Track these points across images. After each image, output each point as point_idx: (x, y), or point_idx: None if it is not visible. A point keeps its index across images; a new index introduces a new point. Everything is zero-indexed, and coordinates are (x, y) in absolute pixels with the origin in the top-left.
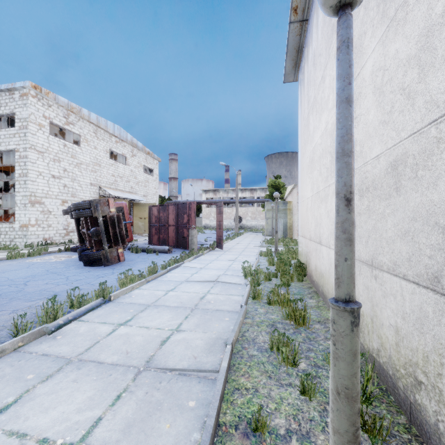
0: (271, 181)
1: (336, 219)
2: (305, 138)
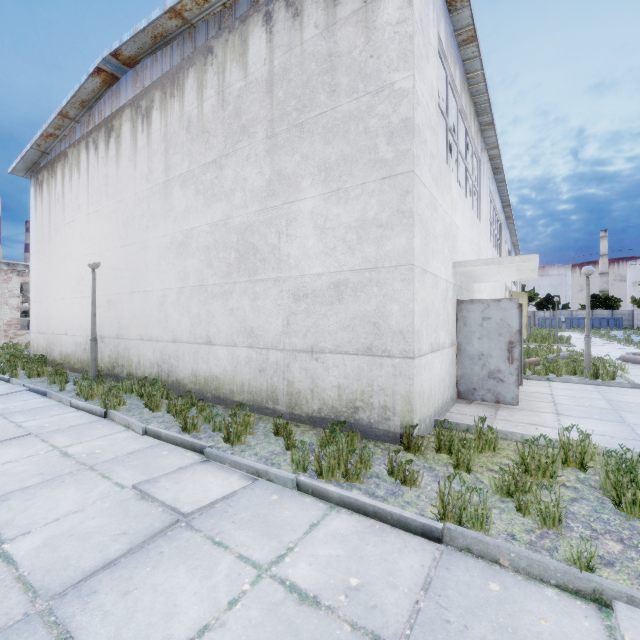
0: None
1: (92, 319)
2: (45, 247)
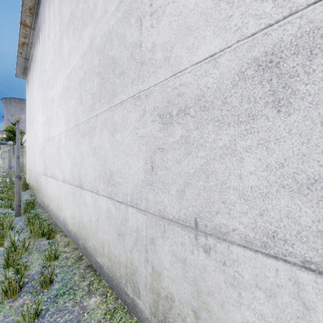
0: (9, 127)
1: (16, 161)
2: (29, 117)
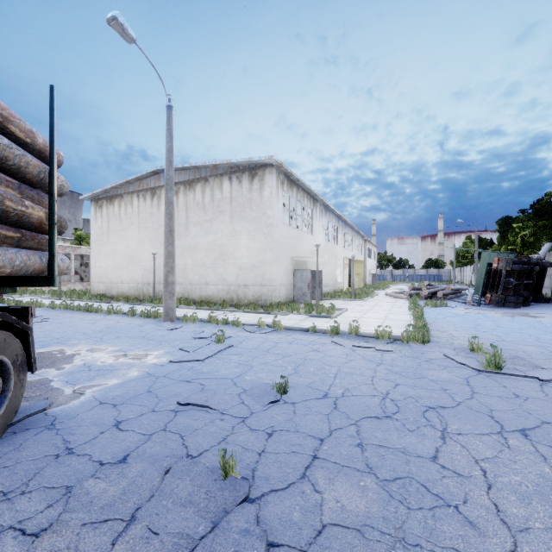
0: None
1: (154, 276)
2: (104, 239)
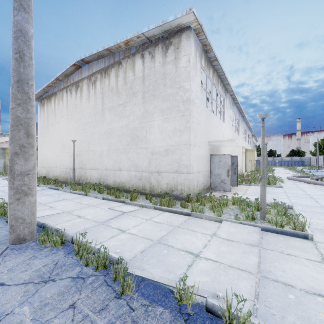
0: None
1: (73, 161)
2: (45, 131)
